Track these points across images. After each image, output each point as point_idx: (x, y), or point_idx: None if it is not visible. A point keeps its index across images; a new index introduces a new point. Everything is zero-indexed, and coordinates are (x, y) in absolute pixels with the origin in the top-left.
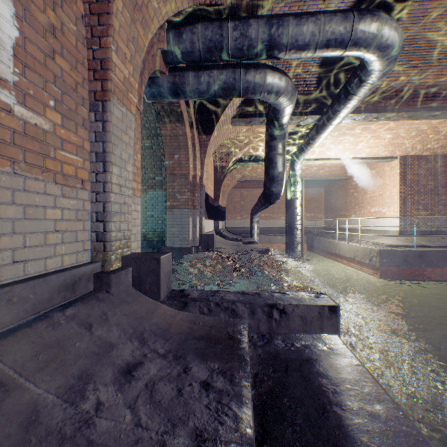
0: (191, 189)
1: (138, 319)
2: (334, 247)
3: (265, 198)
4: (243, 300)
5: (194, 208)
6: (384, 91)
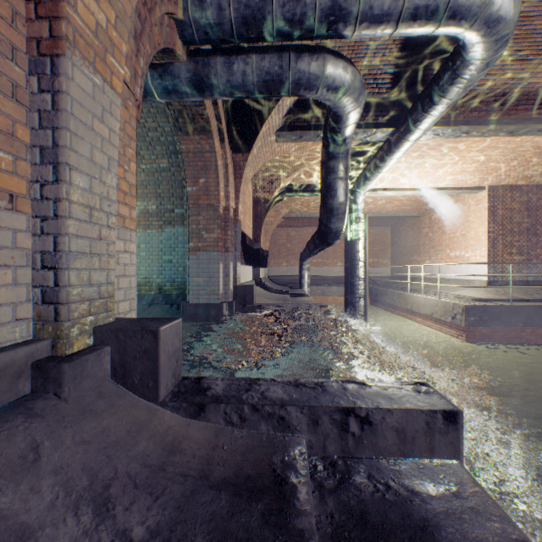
0: (221, 225)
1: (107, 450)
2: (404, 301)
3: (321, 237)
4: (298, 400)
5: (226, 251)
6: (480, 94)
